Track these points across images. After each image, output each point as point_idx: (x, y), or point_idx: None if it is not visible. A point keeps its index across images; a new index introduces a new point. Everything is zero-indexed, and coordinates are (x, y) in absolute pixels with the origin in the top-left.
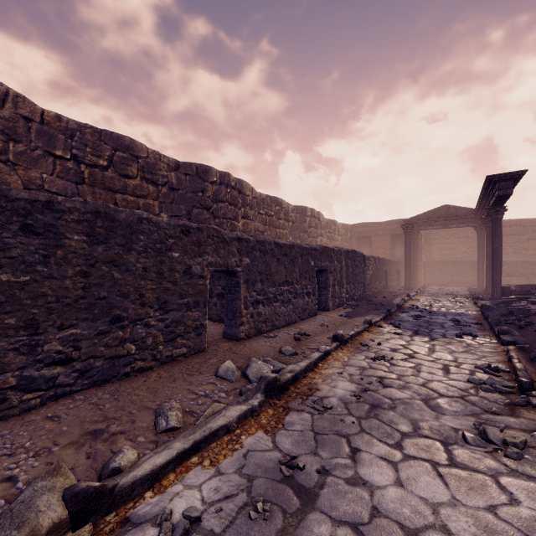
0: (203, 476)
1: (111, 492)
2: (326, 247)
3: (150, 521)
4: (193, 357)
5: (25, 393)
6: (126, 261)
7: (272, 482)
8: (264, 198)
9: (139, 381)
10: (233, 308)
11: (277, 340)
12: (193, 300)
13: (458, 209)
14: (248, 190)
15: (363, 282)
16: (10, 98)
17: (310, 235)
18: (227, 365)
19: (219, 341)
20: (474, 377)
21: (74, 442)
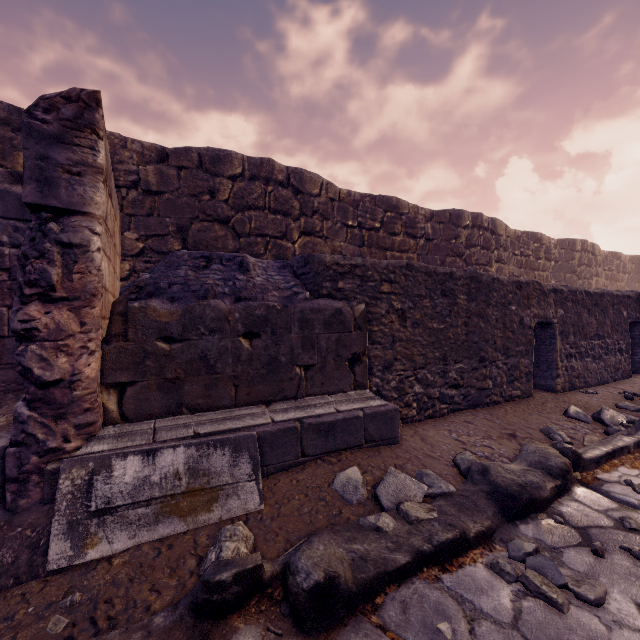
0: (632, 472)
1: (582, 459)
2: None
3: (615, 482)
4: (526, 400)
5: (441, 403)
6: (486, 314)
7: None
8: (519, 236)
9: (501, 410)
10: (547, 360)
11: (602, 397)
12: (524, 348)
13: None
14: (501, 229)
15: None
16: (324, 186)
17: (580, 276)
18: (574, 409)
19: (535, 390)
20: None
21: (502, 437)
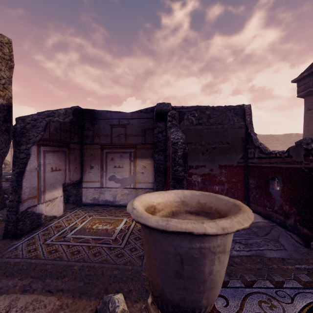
0: None
1: None
2: None
3: None
4: None
5: None
6: None
7: None
8: None
9: None
10: None
11: None
12: None
13: None
14: None
15: None
16: (258, 135)
17: None
18: None
19: None
20: None
21: None
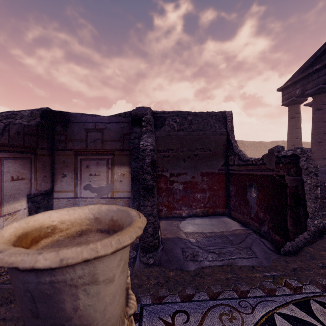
0: None
1: None
2: None
3: None
4: None
5: None
6: None
7: None
8: None
9: None
10: None
11: None
12: None
13: None
14: None
15: None
16: (247, 142)
17: None
18: None
19: None
20: None
21: None
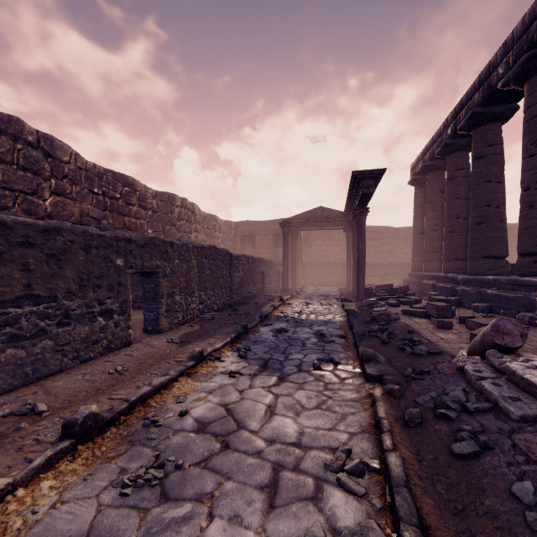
0: None
1: None
2: (155, 238)
3: None
4: None
5: None
6: None
7: None
8: (101, 173)
9: None
10: None
11: None
12: None
13: (331, 212)
14: (66, 154)
15: (228, 287)
16: None
17: (180, 229)
18: None
19: None
20: (316, 531)
21: None
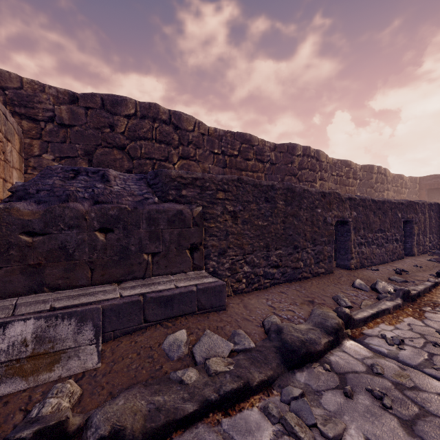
0: (389, 327)
1: (353, 319)
2: (411, 201)
3: (375, 336)
4: (328, 275)
5: (265, 279)
6: (299, 215)
7: (437, 338)
8: (335, 162)
9: (308, 283)
10: (345, 247)
11: (381, 272)
12: (327, 239)
13: None
14: (323, 157)
15: None
16: (197, 125)
17: (376, 190)
18: (359, 281)
19: (336, 268)
20: None
21: (304, 303)
